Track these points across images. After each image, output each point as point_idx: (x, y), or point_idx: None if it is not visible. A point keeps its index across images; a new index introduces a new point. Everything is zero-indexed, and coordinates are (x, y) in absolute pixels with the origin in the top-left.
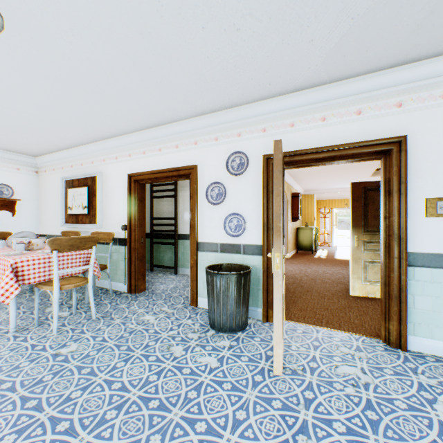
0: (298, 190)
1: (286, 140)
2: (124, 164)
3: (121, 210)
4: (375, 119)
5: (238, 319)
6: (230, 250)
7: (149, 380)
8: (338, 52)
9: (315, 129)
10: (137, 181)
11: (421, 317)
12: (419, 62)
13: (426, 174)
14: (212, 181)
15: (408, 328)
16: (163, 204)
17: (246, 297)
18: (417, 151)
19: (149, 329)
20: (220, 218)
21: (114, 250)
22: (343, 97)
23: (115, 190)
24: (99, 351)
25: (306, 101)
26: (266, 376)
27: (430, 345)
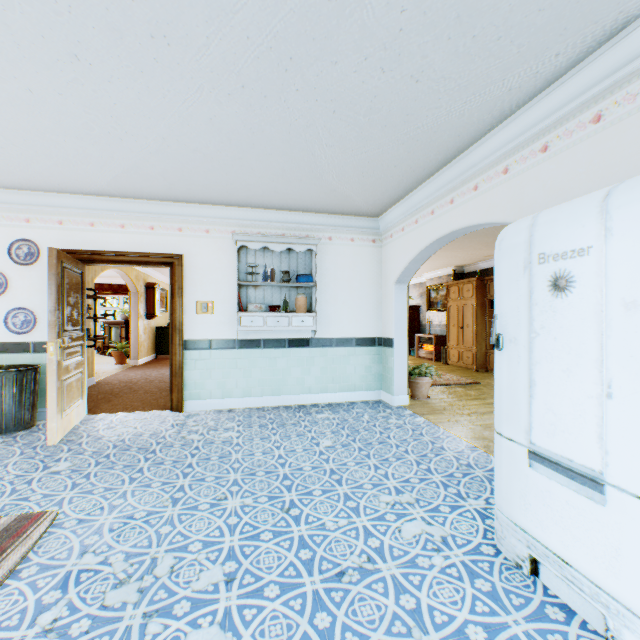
0: (162, 279)
1: (87, 238)
2: None
3: None
4: (165, 237)
5: (20, 418)
6: (15, 350)
7: None
8: (118, 184)
9: (116, 234)
10: None
11: (194, 386)
12: (190, 204)
13: (197, 283)
14: None
15: (186, 396)
16: None
17: (32, 395)
18: (192, 267)
19: None
20: (0, 313)
21: None
22: (140, 213)
23: None
24: None
25: (107, 207)
26: (40, 448)
27: (199, 404)
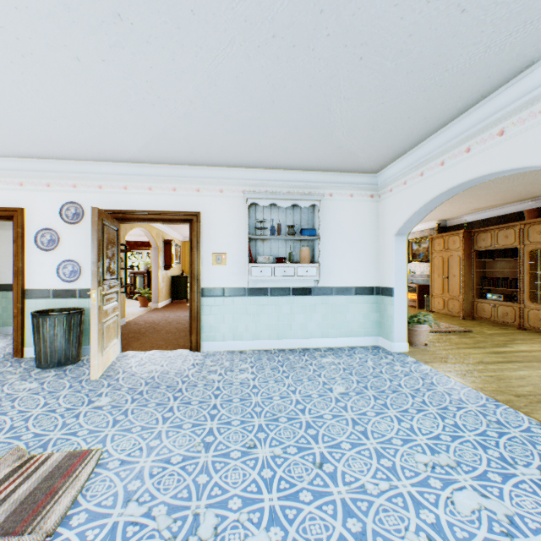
0: (176, 237)
1: (121, 199)
2: None
3: None
4: (185, 197)
5: (69, 354)
6: (65, 296)
7: None
8: (147, 150)
9: (144, 195)
10: None
11: (210, 329)
12: (206, 167)
13: (212, 238)
14: (44, 226)
15: (203, 337)
16: None
17: (78, 334)
18: (208, 223)
19: None
20: (53, 264)
21: None
22: (164, 177)
23: None
24: None
25: (137, 172)
26: (84, 382)
27: (214, 345)
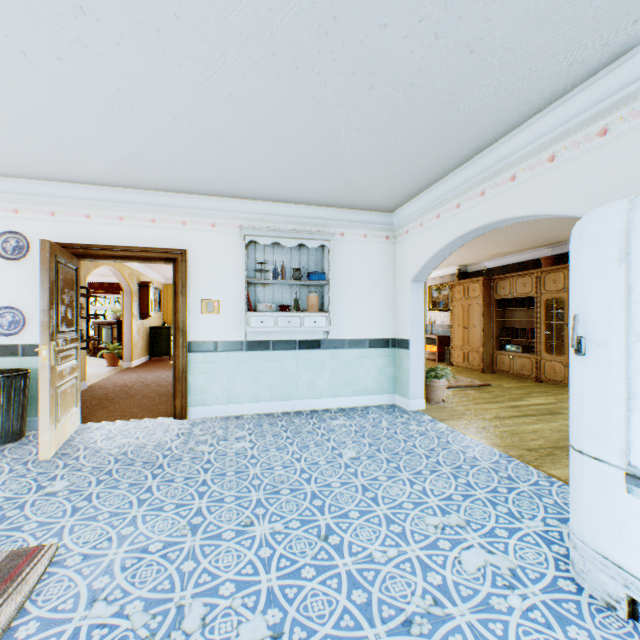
0: (156, 278)
1: (82, 231)
2: None
3: None
4: (167, 230)
5: (8, 429)
6: (2, 353)
7: None
8: (118, 171)
9: (114, 227)
10: None
11: (199, 391)
12: (195, 196)
13: (202, 281)
14: None
15: (190, 402)
16: None
17: (21, 403)
18: (196, 263)
19: None
20: None
21: None
22: (140, 204)
23: None
24: None
25: (104, 197)
26: (31, 463)
27: (204, 410)
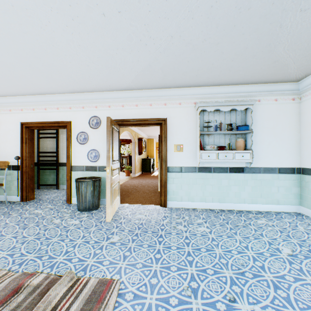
0: (144, 136)
1: (120, 113)
2: (17, 115)
3: (14, 146)
4: (157, 109)
5: (93, 204)
6: (91, 170)
7: (40, 232)
8: (136, 80)
9: (133, 110)
10: (28, 127)
11: (172, 193)
12: (170, 89)
13: (174, 134)
14: (81, 131)
15: (168, 198)
16: (48, 142)
17: (98, 193)
18: (171, 125)
19: (38, 216)
20: (85, 152)
21: (8, 174)
22: (144, 97)
23: (9, 132)
24: (5, 228)
25: (129, 96)
26: (103, 222)
27: (175, 203)
